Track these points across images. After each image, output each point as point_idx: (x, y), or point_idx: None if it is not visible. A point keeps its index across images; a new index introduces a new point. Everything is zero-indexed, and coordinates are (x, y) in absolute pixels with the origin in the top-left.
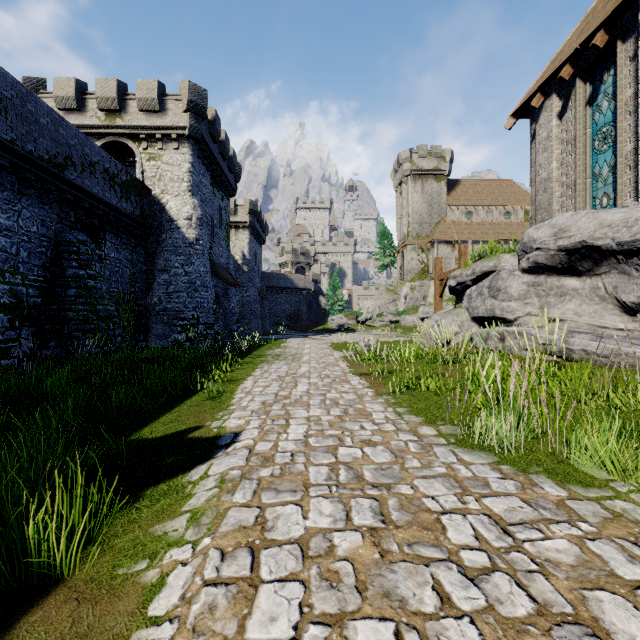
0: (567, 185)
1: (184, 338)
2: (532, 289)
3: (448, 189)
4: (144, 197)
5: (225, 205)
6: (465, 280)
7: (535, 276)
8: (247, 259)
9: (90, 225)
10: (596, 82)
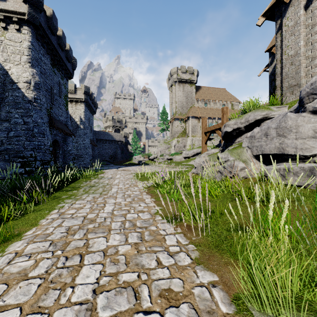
0: (313, 57)
1: (23, 171)
2: None
3: (195, 90)
4: None
5: (64, 83)
6: (239, 127)
7: None
8: (83, 121)
9: None
10: None
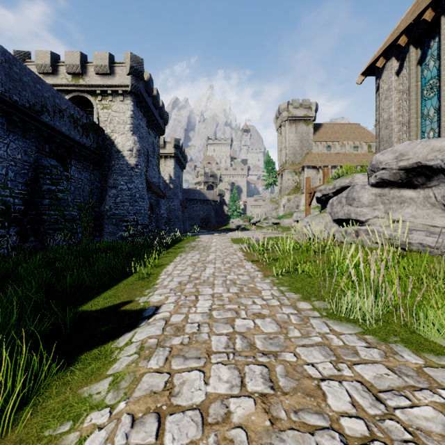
0: (403, 123)
1: (127, 235)
2: (379, 198)
3: (314, 130)
4: (99, 135)
5: (157, 141)
6: (328, 193)
7: (381, 189)
8: (173, 179)
9: (60, 154)
10: (425, 47)
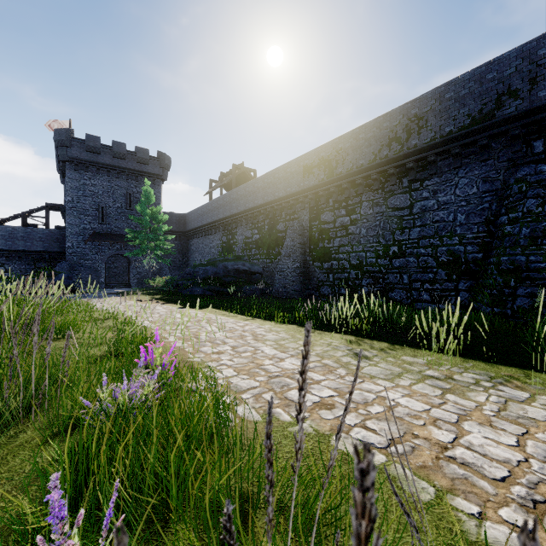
0: None
1: None
2: None
3: None
4: None
5: None
6: None
7: None
8: None
9: None
10: None
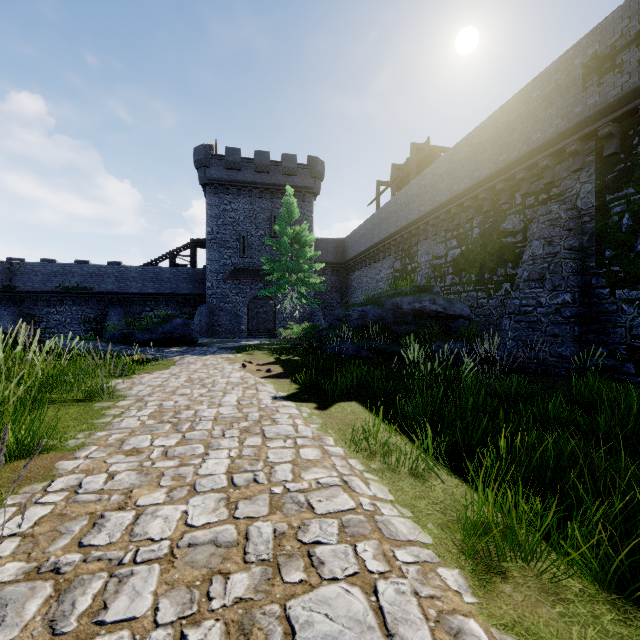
0: None
1: None
2: None
3: None
4: None
5: None
6: None
7: None
8: None
9: None
10: None
